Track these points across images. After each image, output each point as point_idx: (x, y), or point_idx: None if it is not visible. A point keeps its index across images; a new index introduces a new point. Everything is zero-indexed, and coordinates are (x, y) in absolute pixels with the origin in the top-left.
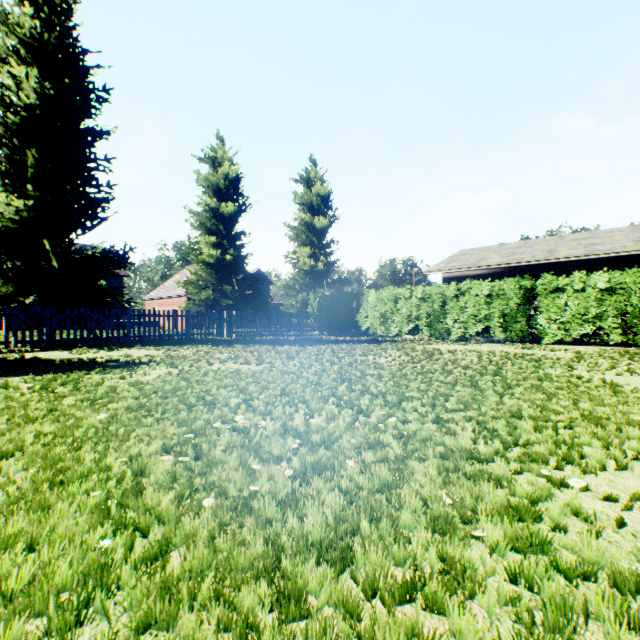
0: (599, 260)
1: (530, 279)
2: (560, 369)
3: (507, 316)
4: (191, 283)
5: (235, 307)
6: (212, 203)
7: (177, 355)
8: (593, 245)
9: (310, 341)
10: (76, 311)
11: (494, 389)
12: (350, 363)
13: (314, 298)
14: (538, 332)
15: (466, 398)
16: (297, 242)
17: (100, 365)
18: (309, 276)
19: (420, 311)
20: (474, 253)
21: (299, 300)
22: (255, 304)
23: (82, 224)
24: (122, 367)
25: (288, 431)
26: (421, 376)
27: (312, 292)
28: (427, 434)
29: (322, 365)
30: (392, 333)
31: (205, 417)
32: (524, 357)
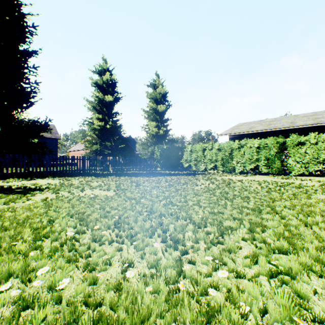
0: (322, 127)
1: (282, 138)
2: (321, 194)
3: (269, 159)
4: (88, 141)
5: (113, 154)
6: (99, 96)
7: (67, 183)
8: (317, 118)
9: (154, 174)
10: (12, 156)
11: (295, 216)
12: (176, 190)
13: (157, 150)
14: (288, 169)
15: (280, 229)
16: (148, 119)
17: (9, 191)
18: (155, 138)
19: (217, 157)
20: (246, 125)
21: (149, 151)
22: (124, 153)
23: (21, 105)
24: (23, 192)
25: (89, 304)
26: (229, 202)
27: (156, 146)
28: (282, 317)
29: (157, 191)
30: (201, 169)
31: (7, 268)
32: (289, 185)
